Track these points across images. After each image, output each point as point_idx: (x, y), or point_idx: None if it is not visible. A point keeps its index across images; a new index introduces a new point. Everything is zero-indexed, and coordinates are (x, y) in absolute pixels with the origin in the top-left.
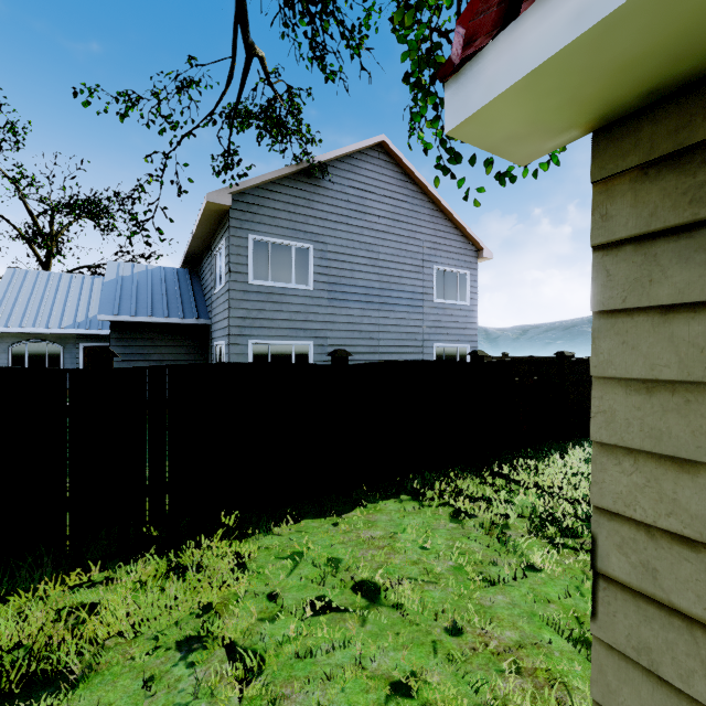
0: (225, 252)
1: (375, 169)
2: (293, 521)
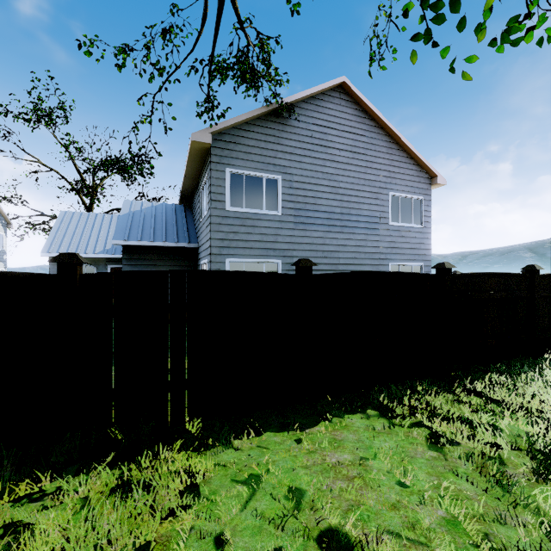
0: (207, 184)
1: (336, 108)
2: (255, 433)
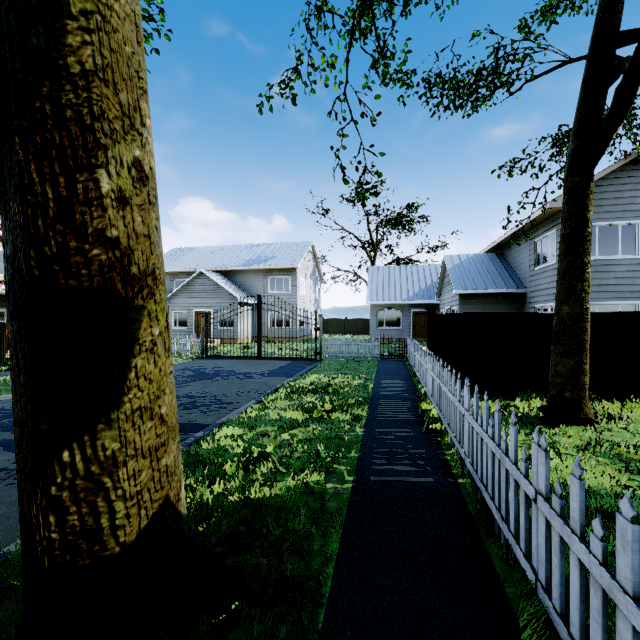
0: (556, 239)
1: None
2: None
